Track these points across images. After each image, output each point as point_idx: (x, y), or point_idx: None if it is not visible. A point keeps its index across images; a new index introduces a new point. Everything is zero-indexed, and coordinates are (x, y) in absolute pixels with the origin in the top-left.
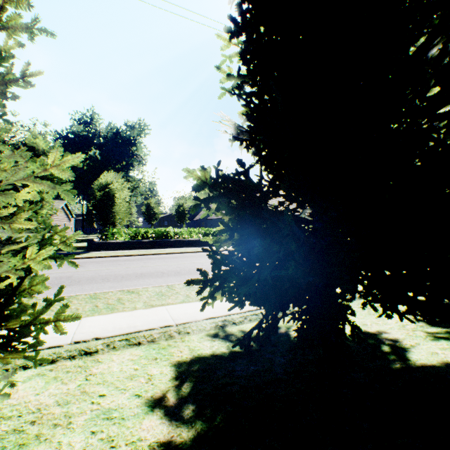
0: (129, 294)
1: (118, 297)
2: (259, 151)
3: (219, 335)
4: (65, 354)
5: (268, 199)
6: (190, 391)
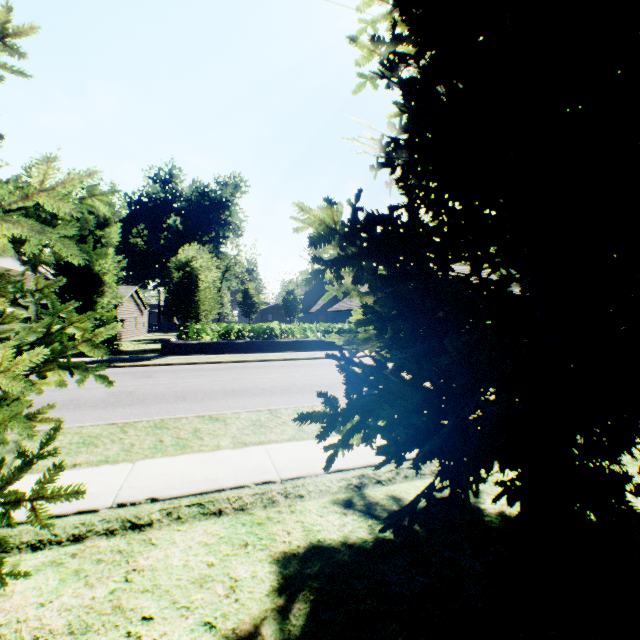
0: (210, 423)
1: (194, 426)
2: (426, 181)
3: (353, 502)
4: (100, 527)
5: (453, 261)
6: (304, 626)
